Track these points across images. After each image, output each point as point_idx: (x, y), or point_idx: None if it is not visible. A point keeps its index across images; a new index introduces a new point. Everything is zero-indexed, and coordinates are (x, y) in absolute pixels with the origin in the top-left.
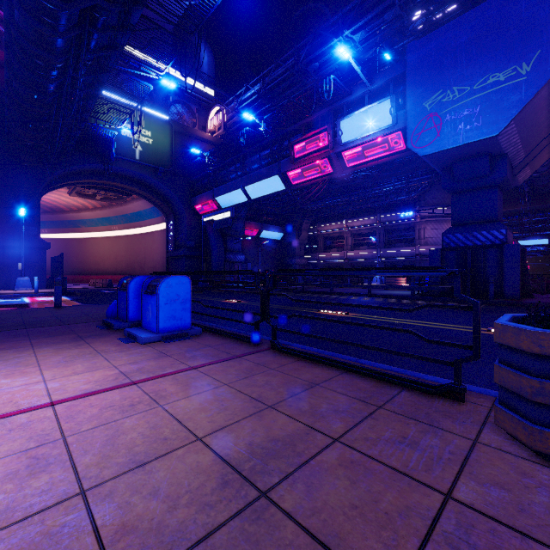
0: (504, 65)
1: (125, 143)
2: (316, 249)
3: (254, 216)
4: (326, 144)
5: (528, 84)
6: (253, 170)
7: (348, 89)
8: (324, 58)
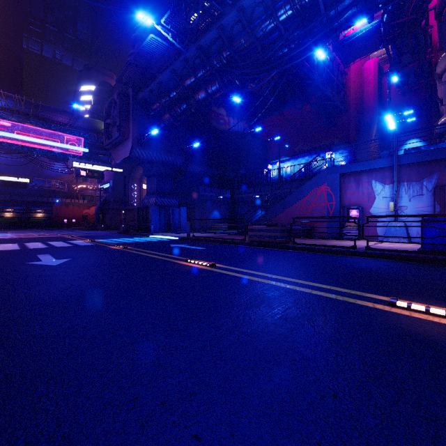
0: None
1: None
2: None
3: None
4: None
5: None
6: None
7: None
8: None
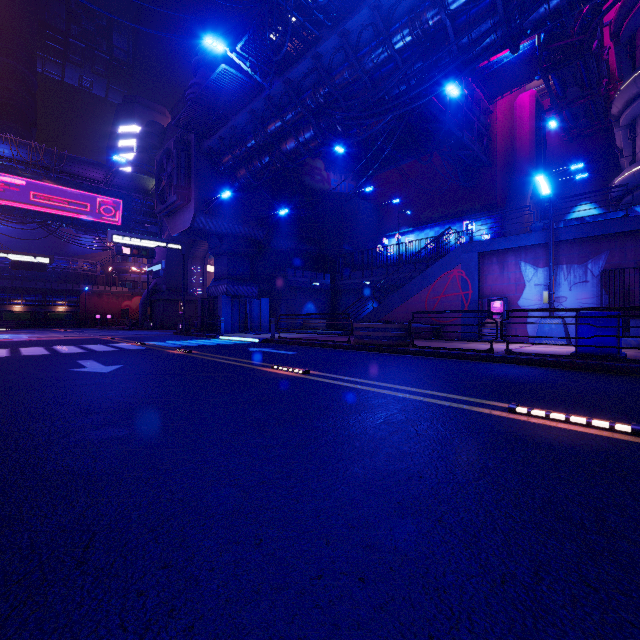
0: None
1: None
2: None
3: None
4: None
5: None
6: None
7: None
8: None
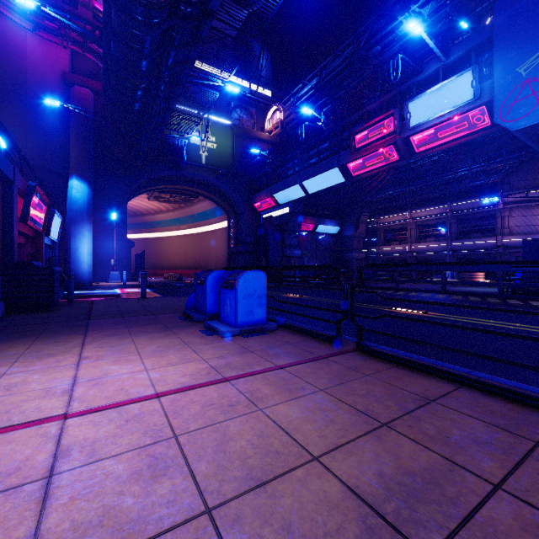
0: None
1: (194, 150)
2: (375, 243)
3: (310, 211)
4: (391, 130)
5: None
6: (311, 165)
7: (418, 67)
8: (387, 40)
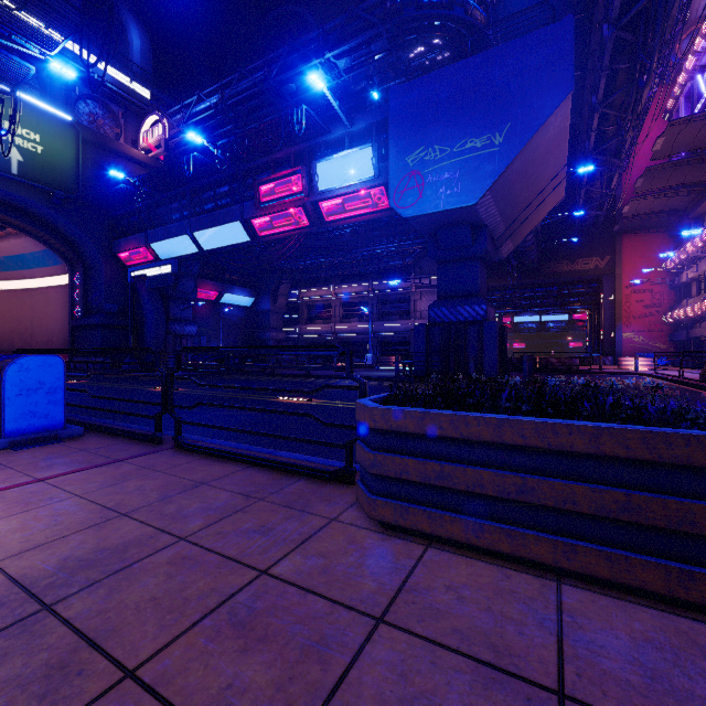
0: (481, 132)
1: None
2: (298, 320)
3: (213, 274)
4: (300, 190)
5: (500, 156)
6: (207, 211)
7: (325, 126)
8: (302, 81)
